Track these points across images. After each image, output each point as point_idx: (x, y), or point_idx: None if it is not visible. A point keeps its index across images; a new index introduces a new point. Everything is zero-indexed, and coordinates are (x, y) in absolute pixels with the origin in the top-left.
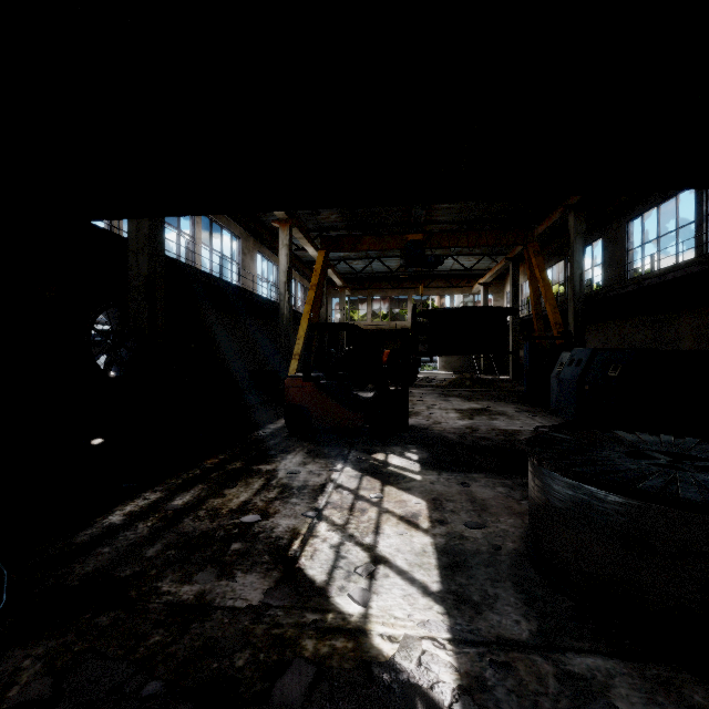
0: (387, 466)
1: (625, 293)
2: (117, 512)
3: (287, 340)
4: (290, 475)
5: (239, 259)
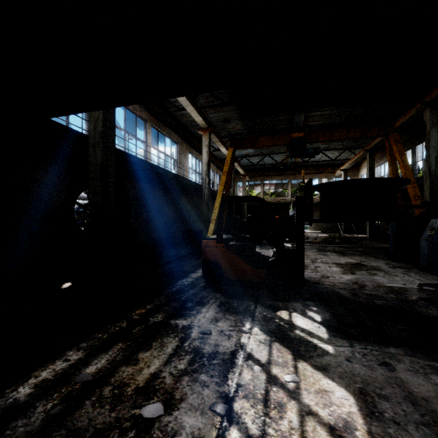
0: (293, 329)
1: None
2: (31, 380)
3: (207, 210)
4: (202, 336)
5: (177, 157)
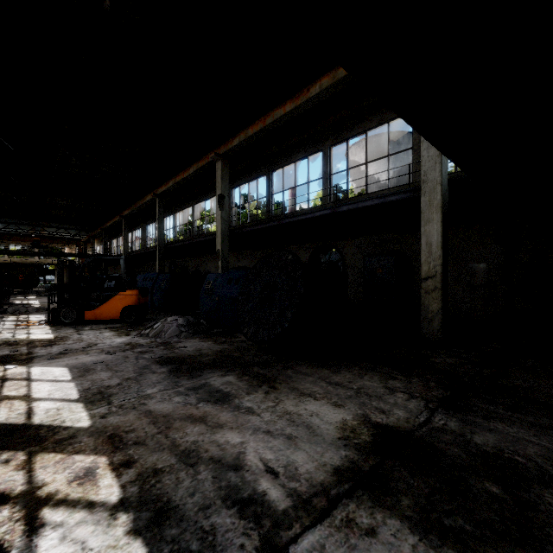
0: None
1: None
2: None
3: None
4: None
5: None
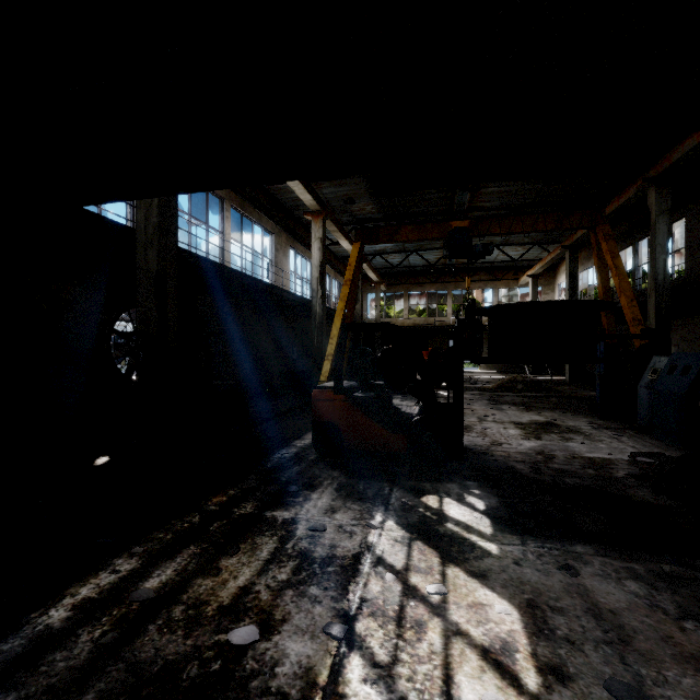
0: (444, 522)
1: None
2: (66, 599)
3: (320, 339)
4: (312, 533)
5: (271, 255)
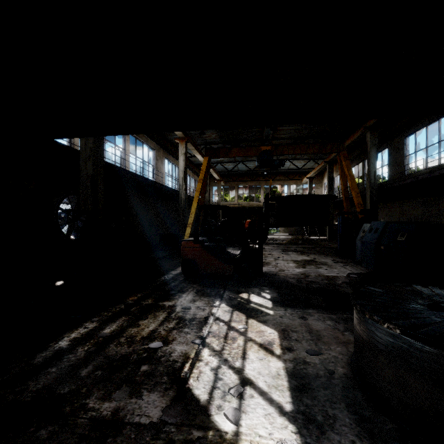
0: (249, 303)
1: (405, 183)
2: (65, 338)
3: (184, 214)
4: (184, 310)
5: (154, 163)
